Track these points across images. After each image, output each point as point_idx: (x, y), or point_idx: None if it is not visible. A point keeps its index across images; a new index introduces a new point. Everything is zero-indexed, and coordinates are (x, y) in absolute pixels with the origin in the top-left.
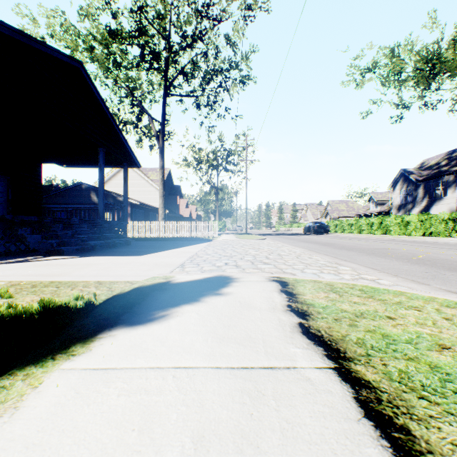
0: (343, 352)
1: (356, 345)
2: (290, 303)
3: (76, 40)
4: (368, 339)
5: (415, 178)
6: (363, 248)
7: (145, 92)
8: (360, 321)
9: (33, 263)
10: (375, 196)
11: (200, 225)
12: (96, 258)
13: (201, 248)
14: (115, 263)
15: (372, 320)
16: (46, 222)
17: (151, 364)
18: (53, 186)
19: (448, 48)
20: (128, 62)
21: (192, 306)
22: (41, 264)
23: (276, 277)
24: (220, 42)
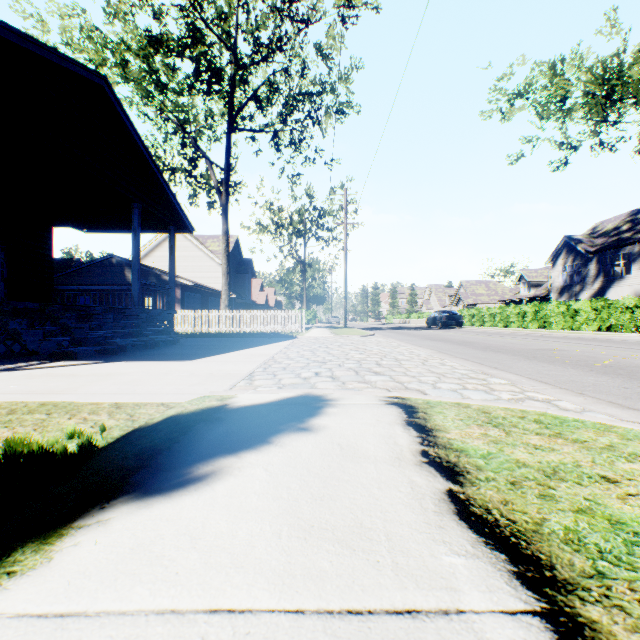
0: (549, 566)
1: (569, 548)
2: (426, 447)
3: (102, 51)
4: (587, 531)
5: (584, 248)
6: (517, 349)
7: (201, 126)
8: (557, 488)
9: (27, 372)
10: (527, 275)
11: (279, 315)
12: (123, 364)
13: (280, 348)
14: (149, 373)
15: (578, 486)
16: (52, 311)
17: (161, 601)
18: (73, 260)
19: (633, 62)
20: (177, 83)
21: (258, 454)
22: (37, 374)
23: (396, 397)
24: (308, 54)
